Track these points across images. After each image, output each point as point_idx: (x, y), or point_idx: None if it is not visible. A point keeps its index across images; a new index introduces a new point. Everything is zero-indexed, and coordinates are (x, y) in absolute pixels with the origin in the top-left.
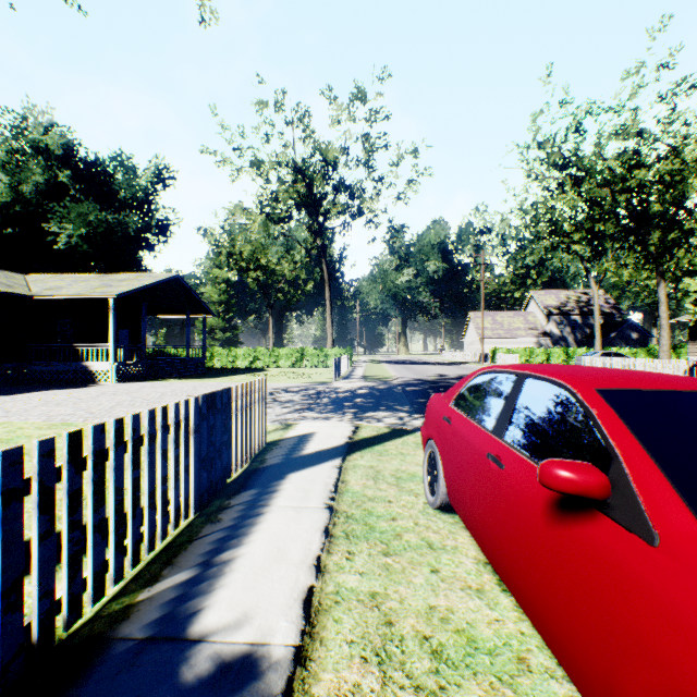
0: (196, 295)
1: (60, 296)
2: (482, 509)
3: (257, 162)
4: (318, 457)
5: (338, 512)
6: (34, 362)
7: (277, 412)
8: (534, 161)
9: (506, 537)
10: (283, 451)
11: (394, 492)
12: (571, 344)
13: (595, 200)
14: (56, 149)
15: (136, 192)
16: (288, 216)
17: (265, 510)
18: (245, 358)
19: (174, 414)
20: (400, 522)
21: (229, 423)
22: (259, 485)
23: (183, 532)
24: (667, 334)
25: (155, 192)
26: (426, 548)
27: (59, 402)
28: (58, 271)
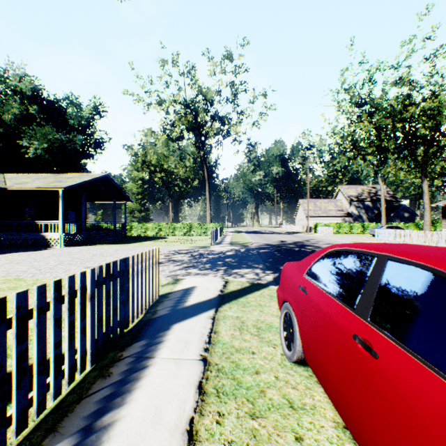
0: (120, 188)
1: (25, 188)
2: (349, 390)
3: (160, 100)
4: (197, 309)
5: (210, 365)
6: (8, 233)
7: (170, 269)
8: (341, 101)
9: (387, 438)
10: (171, 303)
11: (256, 343)
12: (365, 220)
13: (381, 127)
14: (27, 91)
15: (81, 120)
16: (181, 136)
17: (150, 362)
18: (153, 230)
19: (69, 285)
20: (263, 376)
21: (126, 285)
22: (149, 335)
23: (75, 388)
24: (428, 214)
25: (93, 120)
26: (288, 408)
27: (19, 261)
28: (29, 172)
